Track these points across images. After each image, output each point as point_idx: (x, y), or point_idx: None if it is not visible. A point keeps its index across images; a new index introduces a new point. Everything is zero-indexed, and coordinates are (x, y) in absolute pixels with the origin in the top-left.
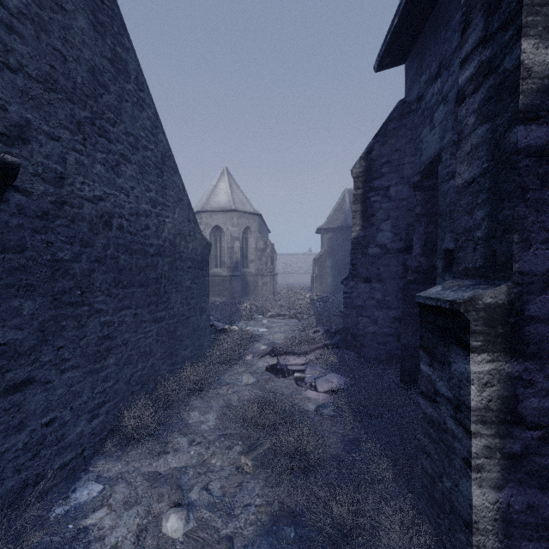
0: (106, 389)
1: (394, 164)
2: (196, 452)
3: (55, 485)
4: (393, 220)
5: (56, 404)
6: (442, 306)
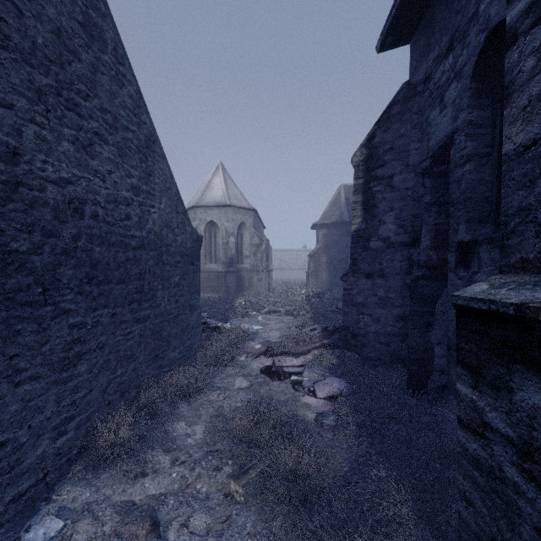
0: (76, 400)
1: (398, 151)
2: (179, 474)
3: (6, 522)
4: (397, 211)
5: (8, 424)
6: (500, 311)
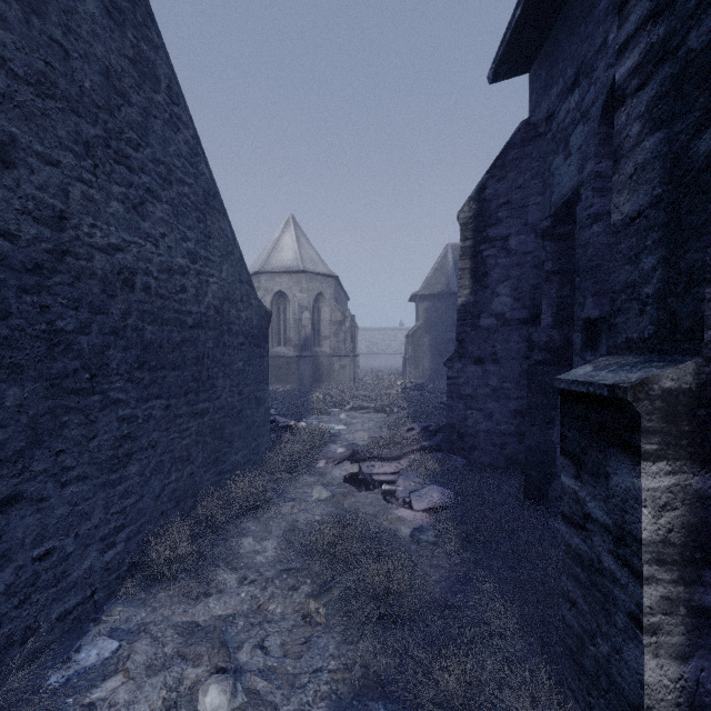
0: (126, 507)
1: (514, 206)
2: (249, 594)
3: (52, 642)
4: (513, 280)
5: (54, 530)
6: (596, 393)
